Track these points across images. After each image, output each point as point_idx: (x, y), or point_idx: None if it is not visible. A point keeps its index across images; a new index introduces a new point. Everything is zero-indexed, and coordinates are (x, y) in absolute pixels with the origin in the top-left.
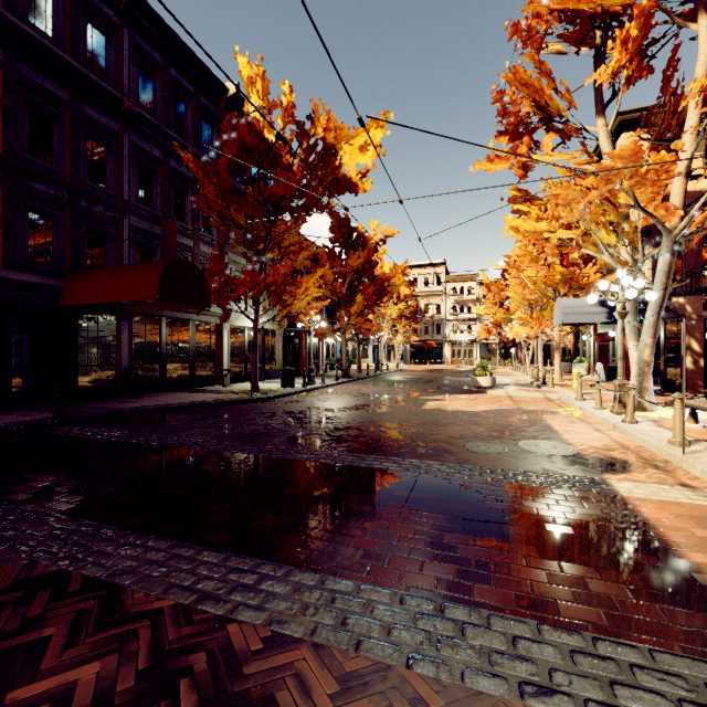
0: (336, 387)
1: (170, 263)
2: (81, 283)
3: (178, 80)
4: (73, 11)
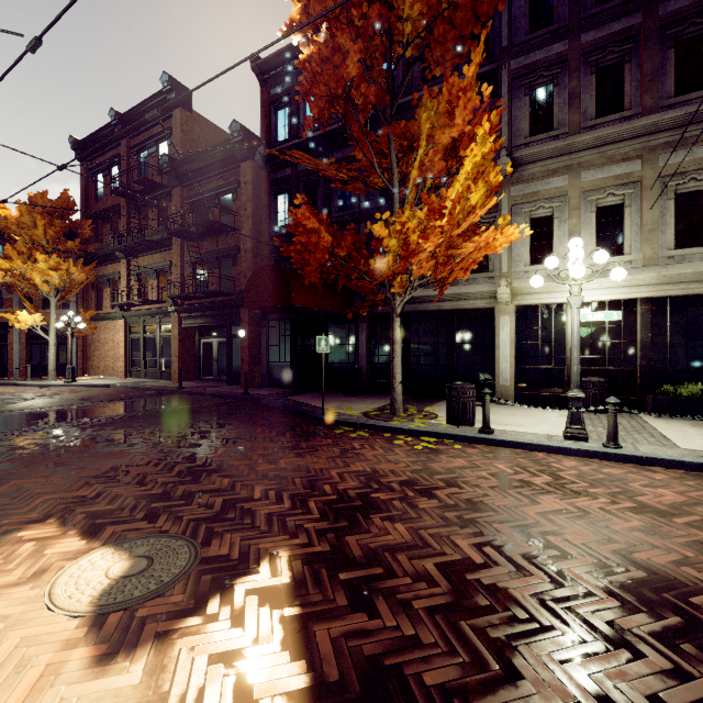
0: (628, 467)
1: (253, 274)
2: None
3: None
4: None
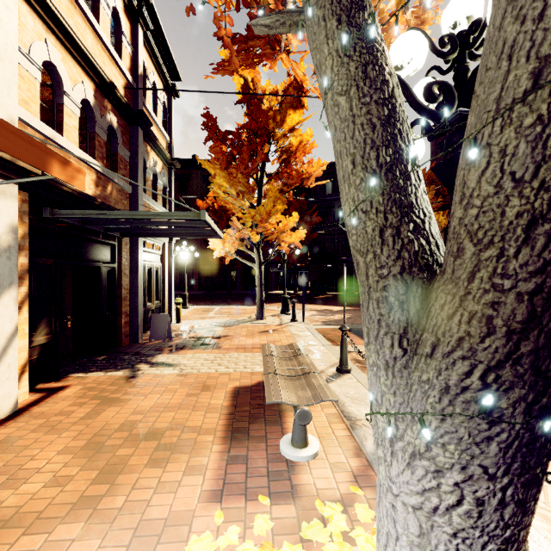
0: None
1: None
2: None
3: None
4: None
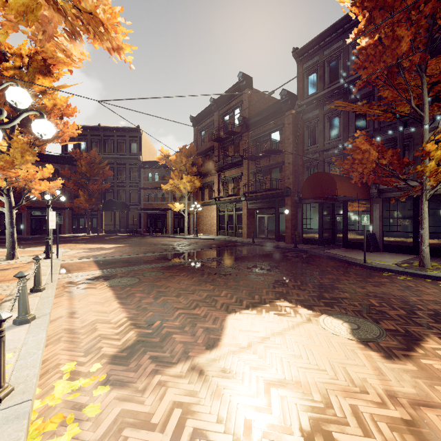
0: None
1: (307, 178)
2: None
3: None
4: (344, 56)
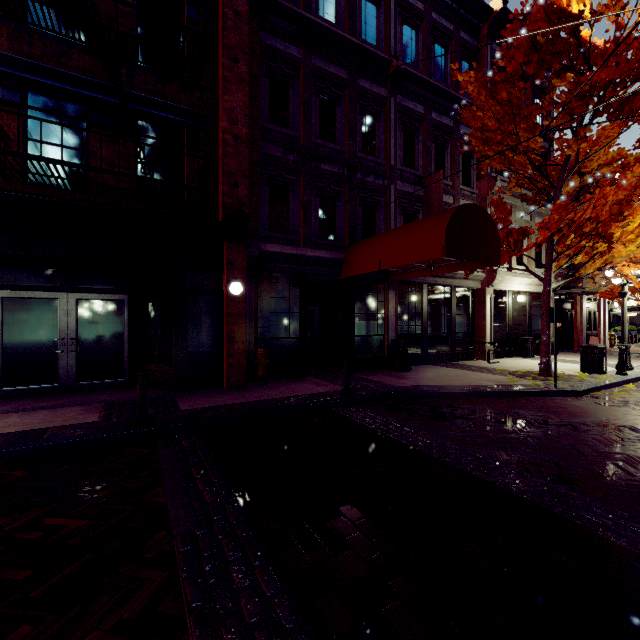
0: None
1: (457, 209)
2: (358, 253)
3: (438, 23)
4: None
